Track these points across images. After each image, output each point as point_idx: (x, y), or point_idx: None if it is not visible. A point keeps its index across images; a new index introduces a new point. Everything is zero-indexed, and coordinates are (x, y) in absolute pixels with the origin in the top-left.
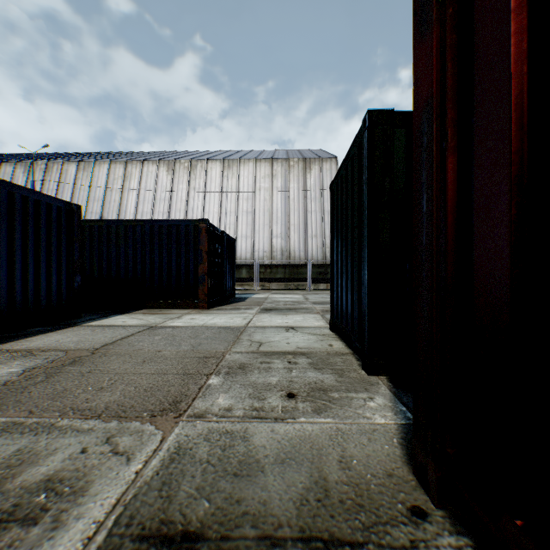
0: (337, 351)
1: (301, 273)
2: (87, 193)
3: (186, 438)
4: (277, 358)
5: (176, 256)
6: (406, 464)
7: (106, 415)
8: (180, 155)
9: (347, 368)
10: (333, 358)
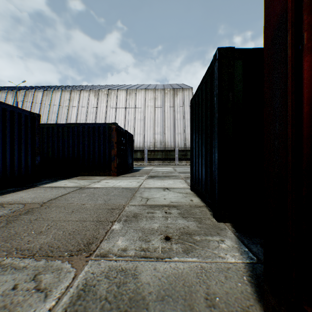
0: (196, 205)
1: (171, 155)
2: (48, 109)
3: (91, 275)
4: (158, 209)
5: (98, 145)
6: (257, 302)
7: (39, 254)
8: (102, 87)
9: (203, 217)
10: (193, 210)
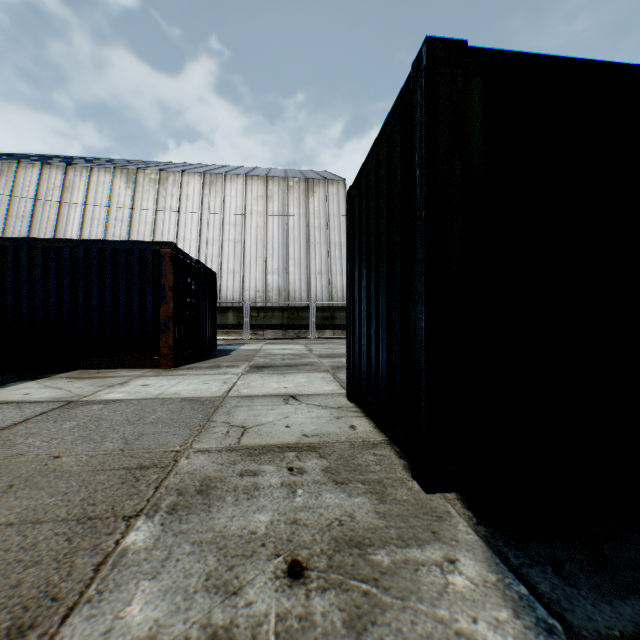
0: (364, 440)
1: (302, 318)
2: (6, 207)
3: None
4: (269, 461)
5: (126, 293)
6: None
7: None
8: (147, 164)
9: (388, 476)
10: (360, 455)
